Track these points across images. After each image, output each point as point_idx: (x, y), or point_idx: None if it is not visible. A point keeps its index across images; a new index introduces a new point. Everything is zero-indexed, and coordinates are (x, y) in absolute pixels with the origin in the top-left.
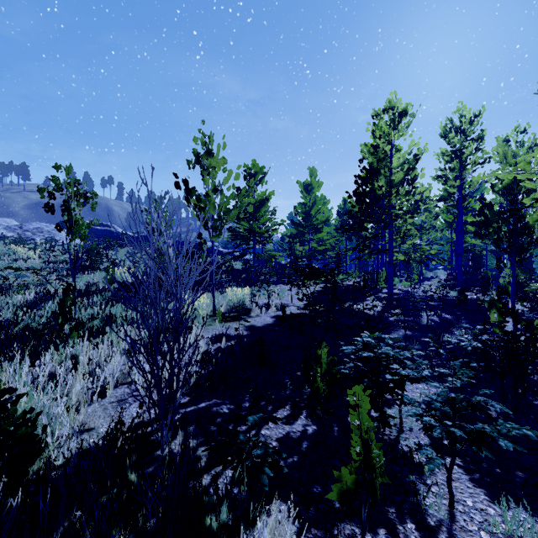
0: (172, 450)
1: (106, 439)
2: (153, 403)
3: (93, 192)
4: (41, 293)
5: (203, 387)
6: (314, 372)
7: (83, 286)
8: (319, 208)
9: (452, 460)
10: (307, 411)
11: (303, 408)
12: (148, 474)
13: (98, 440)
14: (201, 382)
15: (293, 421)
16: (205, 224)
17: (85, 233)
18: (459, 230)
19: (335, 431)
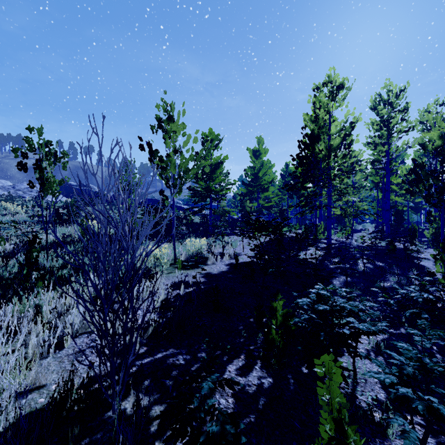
0: (125, 409)
1: (51, 403)
2: (103, 363)
3: (64, 153)
4: (20, 244)
5: (160, 335)
6: (269, 324)
7: (60, 237)
8: (265, 170)
9: (427, 431)
10: (261, 361)
11: (258, 357)
12: (95, 442)
13: (36, 411)
14: (159, 330)
15: (249, 373)
16: (167, 182)
17: (56, 189)
18: (386, 189)
19: (291, 384)
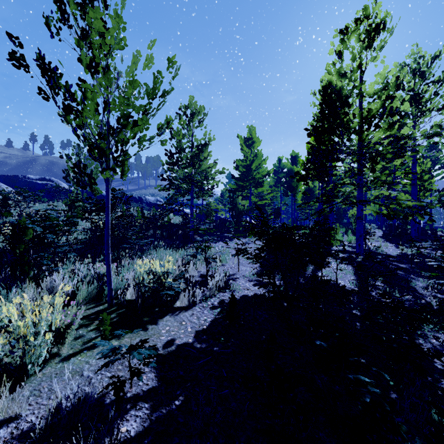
0: None
1: None
2: None
3: None
4: None
5: None
6: None
7: None
8: (259, 162)
9: None
10: None
11: None
12: None
13: None
14: None
15: None
16: (89, 146)
17: None
18: (413, 183)
19: None
